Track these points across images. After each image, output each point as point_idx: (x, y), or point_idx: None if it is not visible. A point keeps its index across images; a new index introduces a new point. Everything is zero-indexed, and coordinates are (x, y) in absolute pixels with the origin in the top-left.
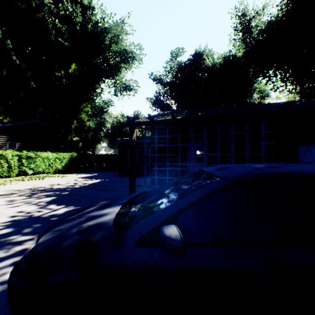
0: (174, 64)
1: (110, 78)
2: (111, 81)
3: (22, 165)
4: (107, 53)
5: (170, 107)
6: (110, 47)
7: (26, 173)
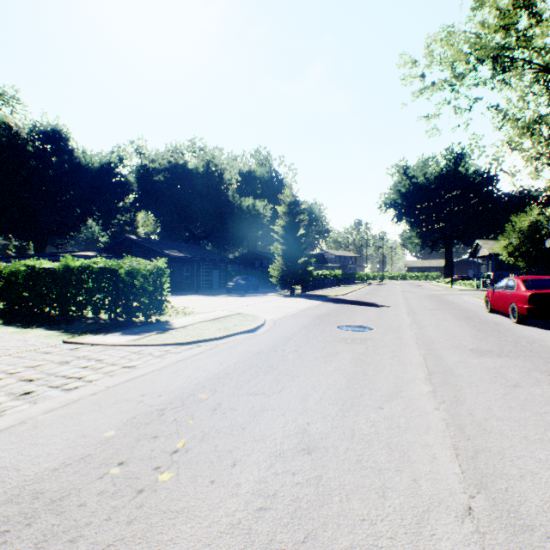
0: None
1: None
2: None
3: None
4: None
5: None
6: None
7: None
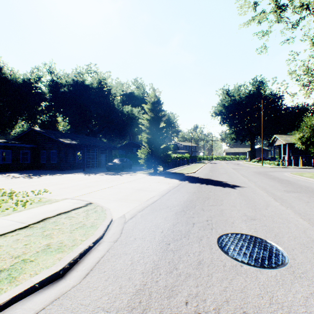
0: None
1: None
2: None
3: None
4: None
5: None
6: None
7: None
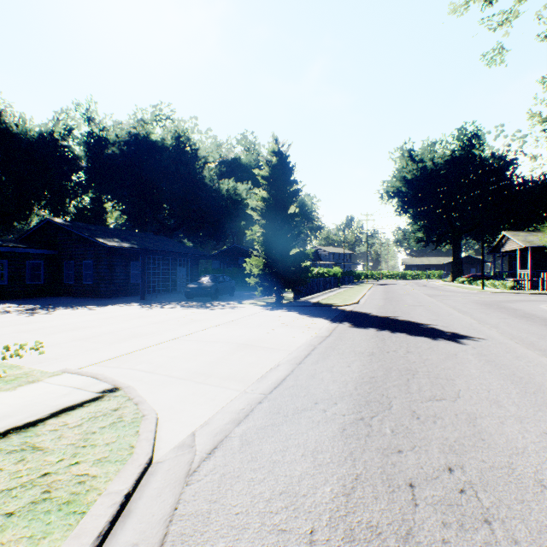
0: None
1: None
2: None
3: None
4: None
5: None
6: None
7: None
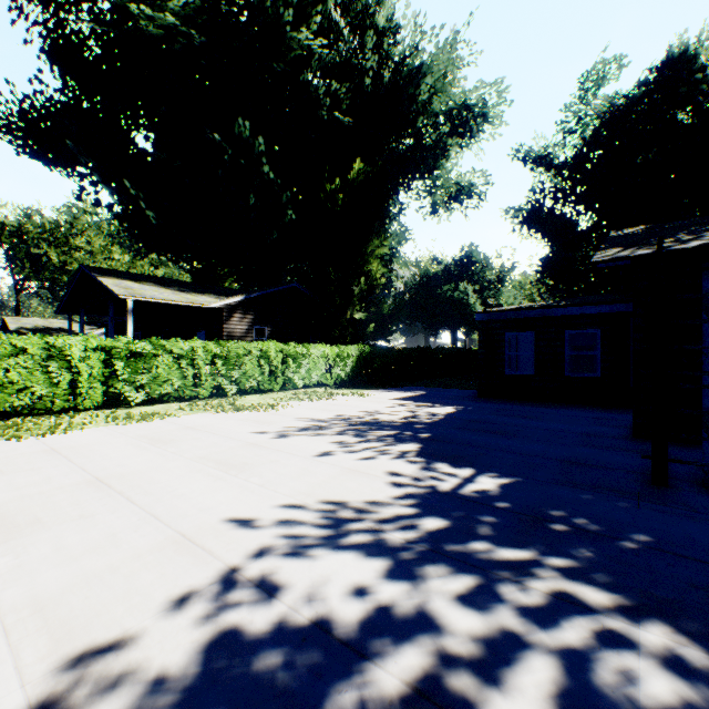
0: (590, 108)
1: (422, 176)
2: (424, 184)
3: (287, 369)
4: (420, 122)
5: (572, 222)
6: (426, 106)
7: (294, 386)
